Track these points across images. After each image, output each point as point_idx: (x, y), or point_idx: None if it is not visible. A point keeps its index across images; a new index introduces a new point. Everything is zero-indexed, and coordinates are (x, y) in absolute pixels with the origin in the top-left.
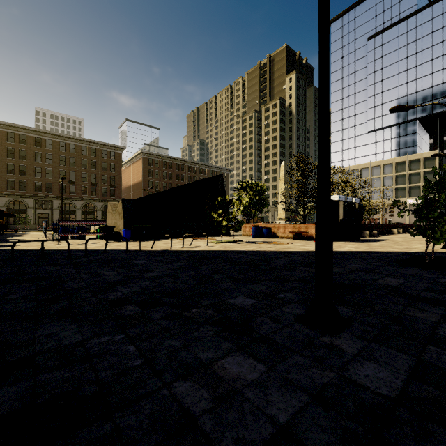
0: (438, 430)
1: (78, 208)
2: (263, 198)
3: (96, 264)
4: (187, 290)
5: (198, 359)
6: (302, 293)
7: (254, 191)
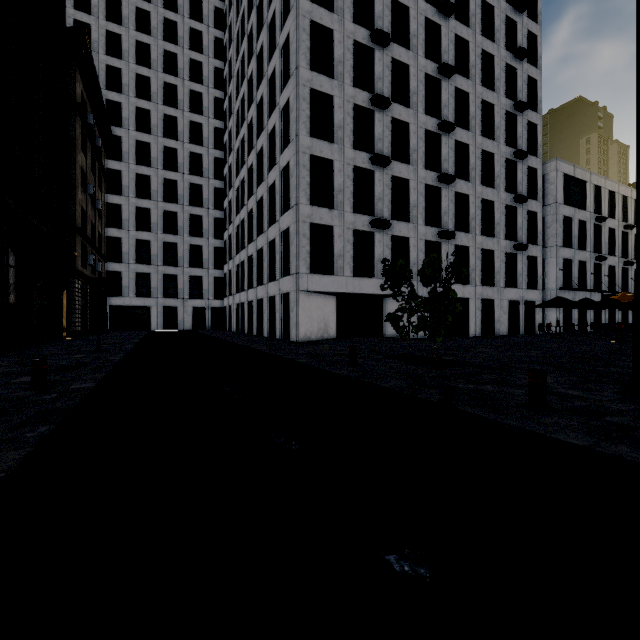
0: None
1: None
2: None
3: None
4: None
5: None
6: None
7: None
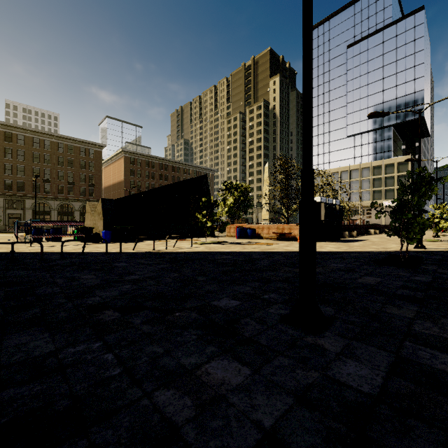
0: (417, 424)
1: (53, 208)
2: (248, 199)
3: (73, 267)
4: (170, 293)
5: (181, 365)
6: (286, 293)
7: (239, 192)
